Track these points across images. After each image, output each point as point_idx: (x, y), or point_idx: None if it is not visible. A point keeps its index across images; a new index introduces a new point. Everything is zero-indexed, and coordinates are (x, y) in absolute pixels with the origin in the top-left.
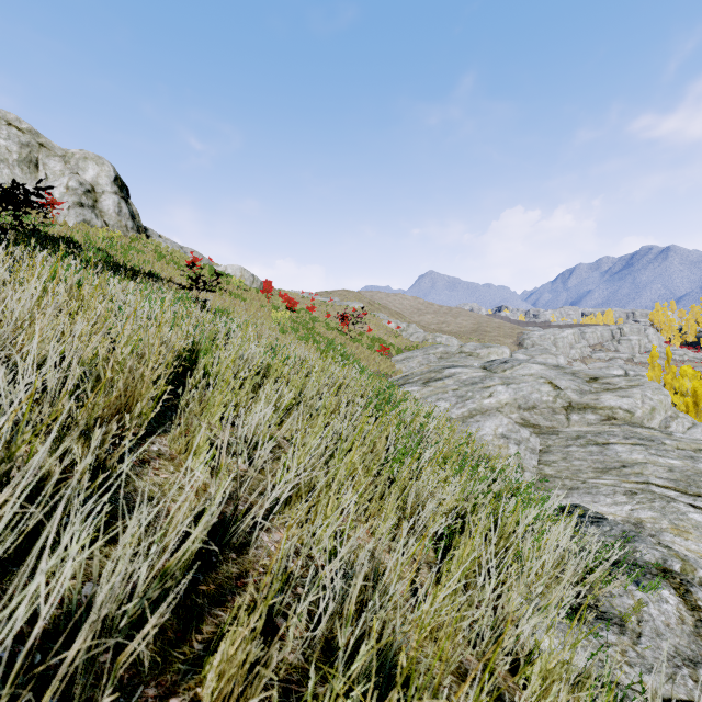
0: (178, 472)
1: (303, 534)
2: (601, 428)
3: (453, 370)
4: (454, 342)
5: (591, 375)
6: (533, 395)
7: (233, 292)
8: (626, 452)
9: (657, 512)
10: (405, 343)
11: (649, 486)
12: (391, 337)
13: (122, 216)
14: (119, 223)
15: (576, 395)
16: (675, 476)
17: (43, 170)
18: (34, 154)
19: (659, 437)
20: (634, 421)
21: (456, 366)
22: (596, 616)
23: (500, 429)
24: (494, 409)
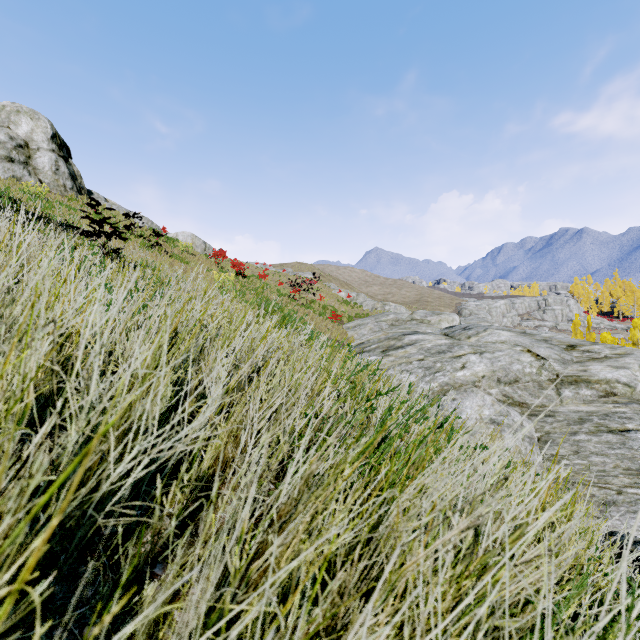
0: None
1: None
2: (605, 407)
3: (414, 337)
4: (402, 310)
5: (566, 342)
6: (514, 366)
7: (176, 254)
8: None
9: None
10: (355, 311)
11: None
12: (341, 305)
13: (59, 175)
14: (55, 182)
15: (559, 365)
16: None
17: None
18: None
19: None
20: (635, 397)
21: (416, 333)
22: None
23: (486, 411)
24: (469, 383)
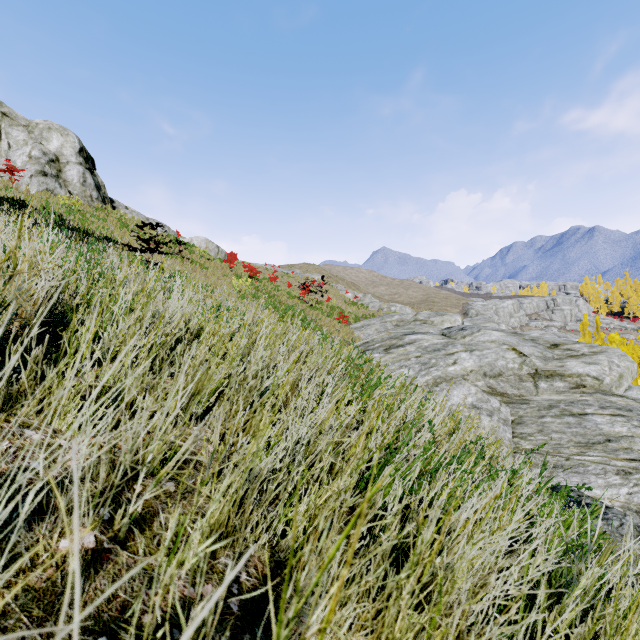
0: None
1: None
2: (572, 396)
3: (414, 336)
4: (408, 311)
5: (551, 342)
6: (498, 362)
7: (195, 260)
8: (607, 424)
9: None
10: (362, 312)
11: None
12: (348, 306)
13: (86, 186)
14: (83, 193)
15: (540, 362)
16: None
17: (5, 139)
18: None
19: (636, 406)
20: (603, 389)
21: (416, 333)
22: None
23: (469, 398)
24: (459, 377)
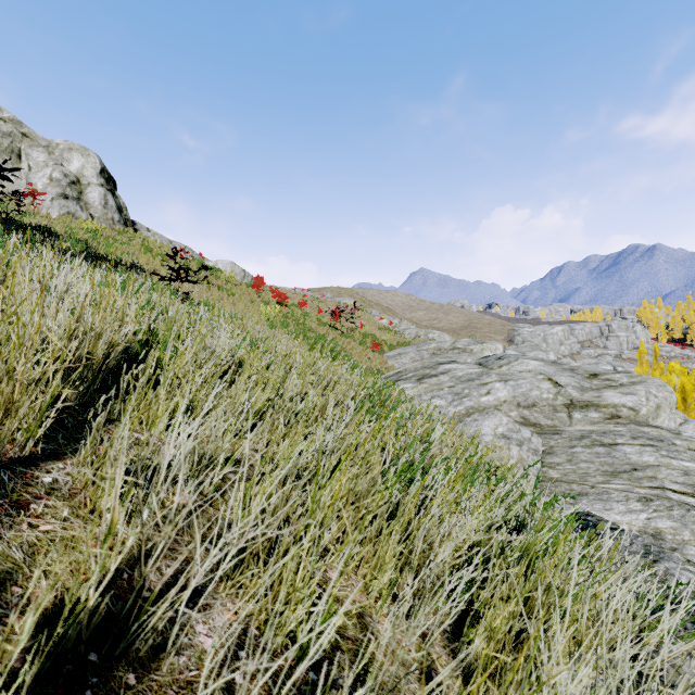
0: (74, 517)
1: (260, 613)
2: (606, 427)
3: (448, 366)
4: (446, 338)
5: (591, 371)
6: (533, 392)
7: (221, 286)
8: (636, 453)
9: (677, 522)
10: (397, 339)
11: (665, 492)
12: (383, 333)
13: (108, 209)
14: (105, 215)
15: (577, 392)
16: (691, 480)
17: (26, 161)
18: (16, 144)
19: (668, 436)
20: (639, 420)
21: (451, 362)
22: (663, 694)
23: (500, 428)
24: (492, 407)
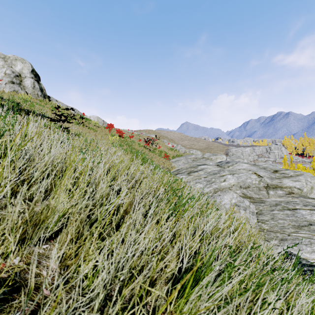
0: None
1: None
2: (287, 199)
3: (203, 166)
4: (199, 153)
5: (273, 169)
6: (247, 180)
7: (90, 127)
8: (309, 215)
9: None
10: (176, 153)
11: None
12: (169, 150)
13: (35, 89)
14: (33, 92)
15: (269, 180)
16: None
17: None
18: None
19: None
20: (303, 194)
21: (204, 165)
22: None
23: (233, 200)
24: (227, 188)
